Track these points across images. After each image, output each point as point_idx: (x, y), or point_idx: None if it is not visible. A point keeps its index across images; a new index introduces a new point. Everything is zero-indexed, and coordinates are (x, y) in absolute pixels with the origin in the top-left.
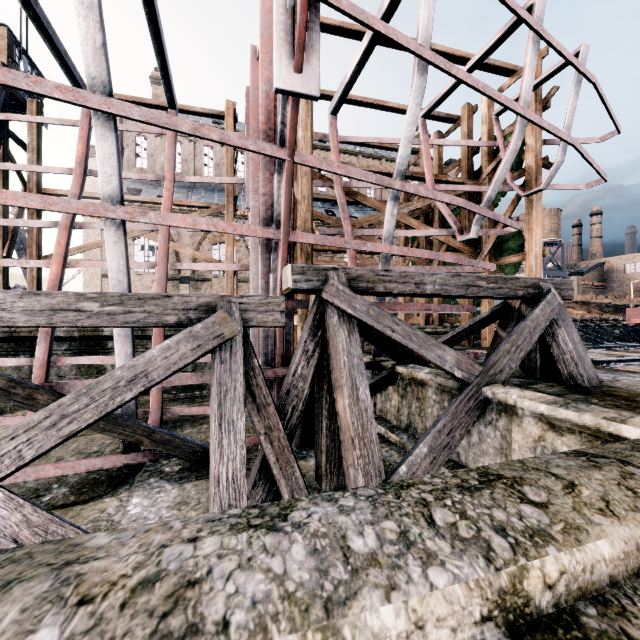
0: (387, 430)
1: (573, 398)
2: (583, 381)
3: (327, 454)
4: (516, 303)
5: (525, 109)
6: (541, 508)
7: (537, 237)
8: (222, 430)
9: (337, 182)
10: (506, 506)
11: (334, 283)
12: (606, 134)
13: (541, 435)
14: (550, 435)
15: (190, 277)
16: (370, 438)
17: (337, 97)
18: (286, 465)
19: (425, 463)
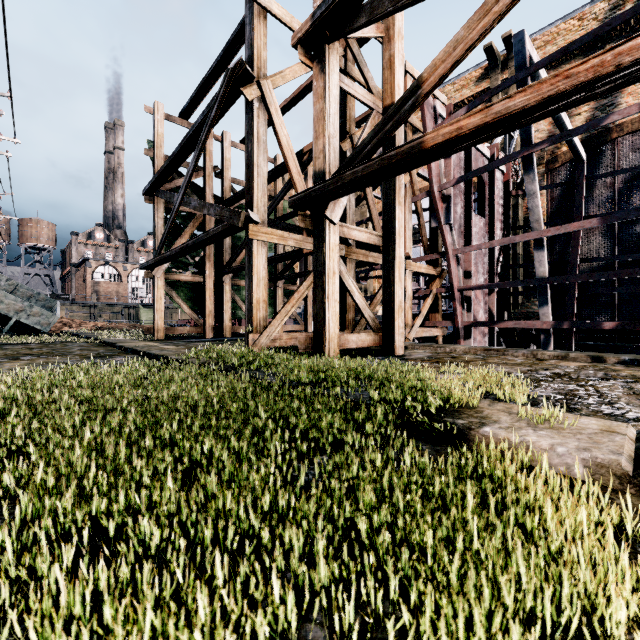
0: None
1: None
2: None
3: None
4: None
5: None
6: None
7: None
8: None
9: None
10: None
11: None
12: None
13: None
14: None
15: None
16: None
17: None
18: None
19: None
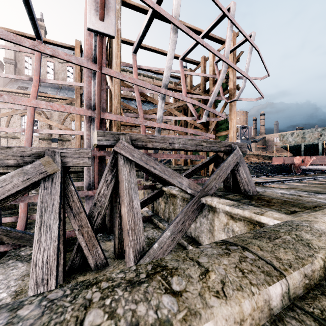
0: (158, 221)
1: (244, 201)
2: (250, 192)
3: (119, 238)
4: (221, 154)
5: (226, 58)
6: (176, 297)
7: (234, 123)
8: (41, 231)
9: (136, 89)
10: (151, 299)
11: (122, 142)
12: (264, 76)
13: (227, 222)
14: (231, 222)
15: (58, 138)
16: (138, 229)
17: (136, 44)
18: (92, 247)
19: (168, 241)
